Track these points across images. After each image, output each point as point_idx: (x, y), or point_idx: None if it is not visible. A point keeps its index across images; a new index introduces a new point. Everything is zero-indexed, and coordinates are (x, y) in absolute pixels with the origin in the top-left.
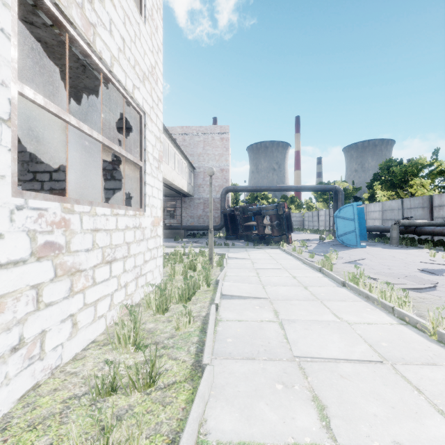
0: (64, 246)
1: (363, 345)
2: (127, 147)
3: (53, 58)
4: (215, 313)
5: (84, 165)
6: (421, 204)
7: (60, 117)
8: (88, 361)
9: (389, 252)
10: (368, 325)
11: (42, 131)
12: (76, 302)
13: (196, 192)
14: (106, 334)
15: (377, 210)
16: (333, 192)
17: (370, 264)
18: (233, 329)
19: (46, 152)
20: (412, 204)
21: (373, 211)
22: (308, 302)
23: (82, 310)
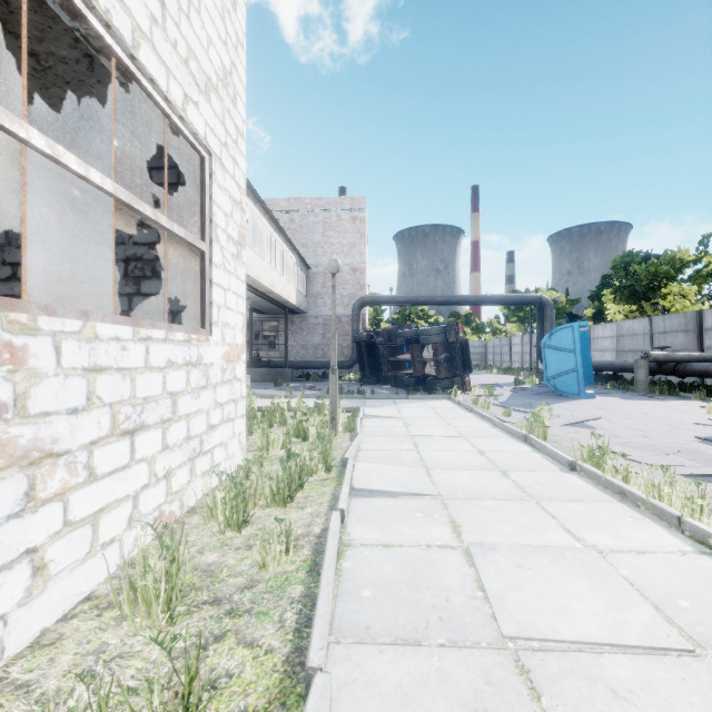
0: (9, 404)
1: (642, 608)
2: (182, 219)
3: (27, 39)
4: (338, 530)
5: (104, 252)
6: (683, 325)
7: (2, 126)
8: (64, 650)
9: (635, 405)
10: (638, 555)
11: (29, 189)
12: (45, 520)
13: (311, 307)
14: (117, 579)
15: (609, 335)
16: (536, 306)
17: (610, 428)
18: (373, 565)
19: (36, 228)
20: (668, 325)
21: (601, 336)
22: (513, 503)
23: (60, 536)
